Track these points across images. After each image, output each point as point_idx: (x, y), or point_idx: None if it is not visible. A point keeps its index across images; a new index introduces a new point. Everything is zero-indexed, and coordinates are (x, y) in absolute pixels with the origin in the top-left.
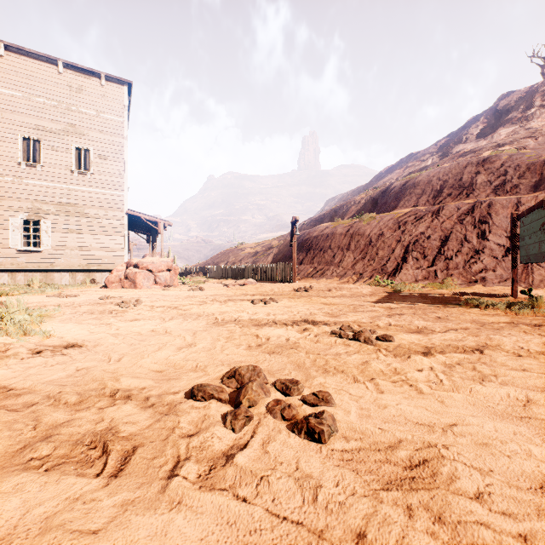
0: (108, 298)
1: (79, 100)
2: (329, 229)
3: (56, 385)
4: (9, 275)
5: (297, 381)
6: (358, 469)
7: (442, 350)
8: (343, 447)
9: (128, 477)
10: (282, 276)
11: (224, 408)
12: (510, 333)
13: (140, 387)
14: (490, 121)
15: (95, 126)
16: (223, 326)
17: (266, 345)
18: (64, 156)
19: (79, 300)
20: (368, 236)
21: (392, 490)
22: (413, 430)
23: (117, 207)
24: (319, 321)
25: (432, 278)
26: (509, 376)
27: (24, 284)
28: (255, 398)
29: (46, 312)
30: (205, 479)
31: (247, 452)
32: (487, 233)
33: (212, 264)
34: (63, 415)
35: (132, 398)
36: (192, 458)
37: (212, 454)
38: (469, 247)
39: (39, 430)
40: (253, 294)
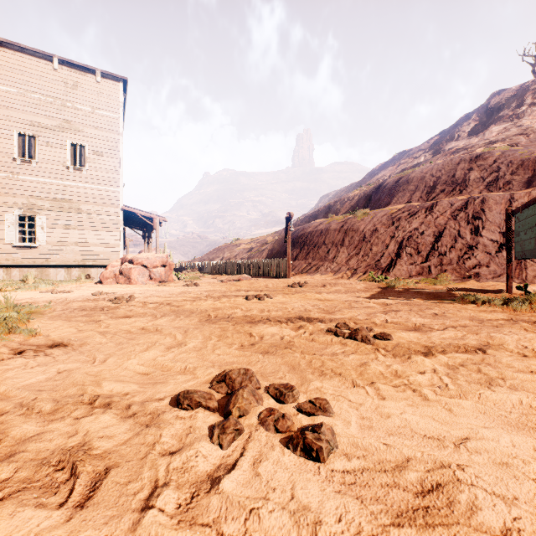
0: (101, 294)
1: (74, 96)
2: (324, 225)
3: (32, 390)
4: (4, 271)
5: (292, 386)
6: (362, 496)
7: (443, 349)
8: (344, 467)
9: (95, 508)
10: (276, 271)
11: (212, 418)
12: (511, 331)
13: (122, 393)
14: (482, 119)
15: (91, 122)
16: (216, 323)
17: (259, 344)
18: (59, 152)
19: (72, 296)
20: (362, 232)
21: (404, 525)
22: (421, 445)
23: (112, 203)
24: (314, 318)
25: (426, 274)
26: (518, 379)
27: (19, 280)
28: (246, 407)
29: (36, 309)
30: (186, 510)
31: (235, 475)
32: (480, 229)
33: (207, 260)
34: (34, 427)
35: (112, 406)
36: (171, 483)
37: (195, 476)
38: (463, 243)
39: (4, 446)
40: (247, 289)
